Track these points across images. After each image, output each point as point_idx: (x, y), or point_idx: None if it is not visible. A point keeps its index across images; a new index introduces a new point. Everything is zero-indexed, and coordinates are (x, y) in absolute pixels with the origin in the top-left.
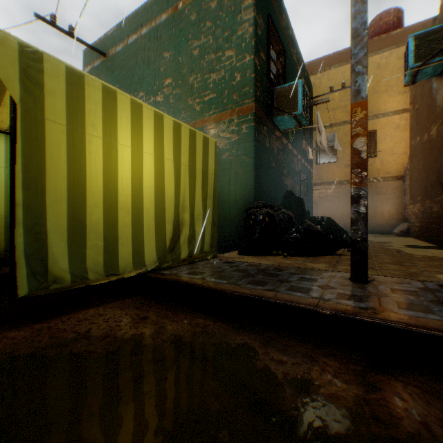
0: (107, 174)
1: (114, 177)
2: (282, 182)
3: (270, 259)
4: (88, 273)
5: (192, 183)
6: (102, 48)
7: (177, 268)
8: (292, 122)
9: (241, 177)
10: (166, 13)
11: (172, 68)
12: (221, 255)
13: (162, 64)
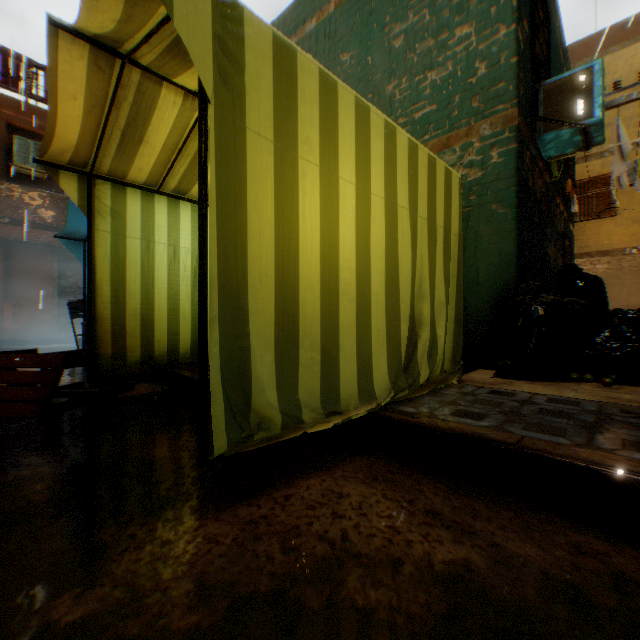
0: (325, 232)
1: (334, 237)
2: (543, 250)
3: (577, 390)
4: (302, 411)
5: (433, 251)
6: None
7: (418, 401)
8: (573, 141)
9: (487, 242)
10: None
11: (354, 77)
12: (464, 376)
13: (338, 73)
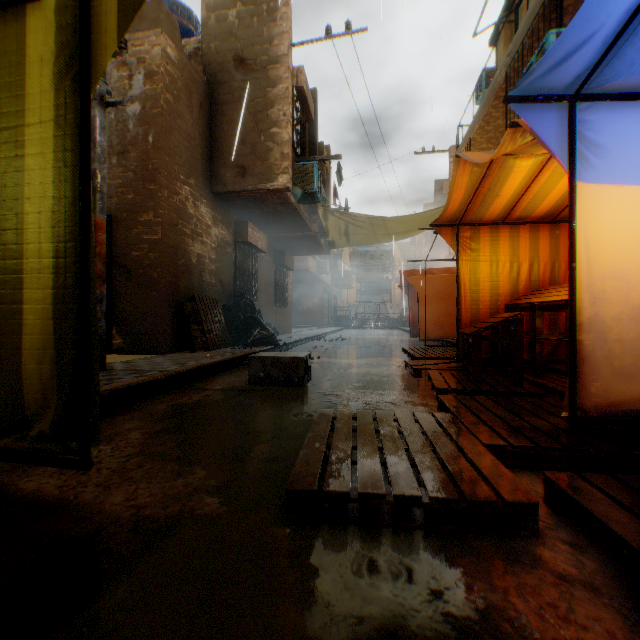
0: None
1: None
2: None
3: None
4: None
5: None
6: None
7: None
8: None
9: None
10: None
11: None
12: None
13: None
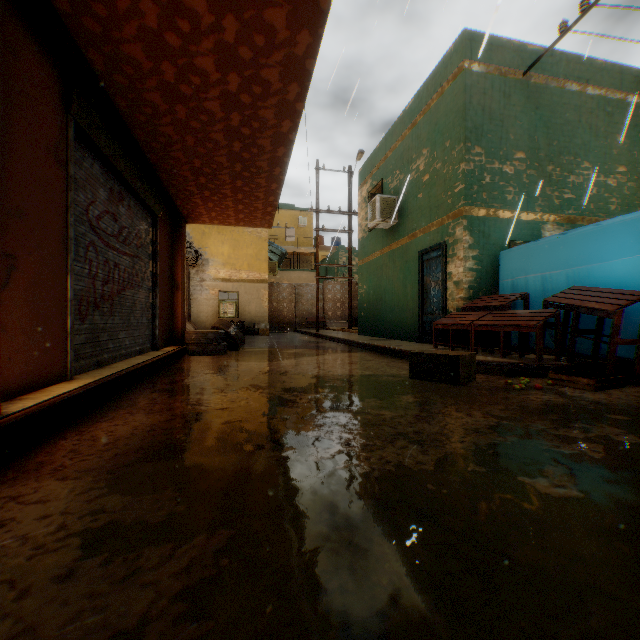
0: None
1: None
2: None
3: None
4: None
5: None
6: (515, 58)
7: None
8: None
9: None
10: (618, 93)
11: (624, 157)
12: None
13: (613, 145)
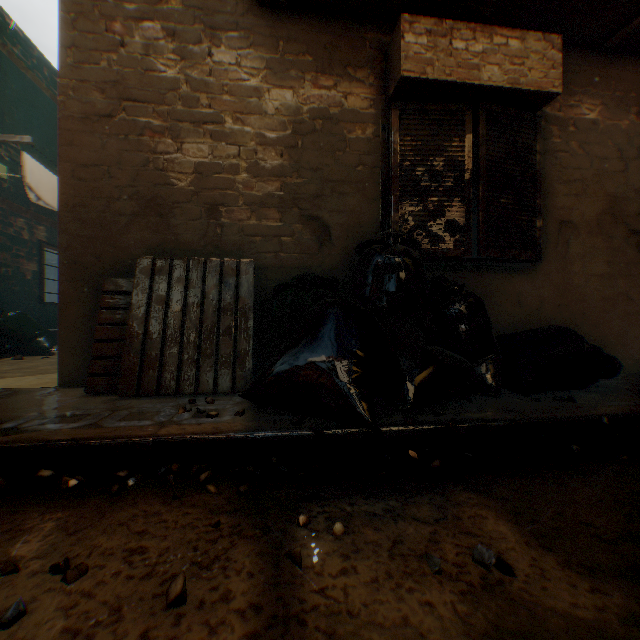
0: None
1: None
2: None
3: None
4: None
5: None
6: None
7: None
8: None
9: None
10: None
11: None
12: None
13: None
